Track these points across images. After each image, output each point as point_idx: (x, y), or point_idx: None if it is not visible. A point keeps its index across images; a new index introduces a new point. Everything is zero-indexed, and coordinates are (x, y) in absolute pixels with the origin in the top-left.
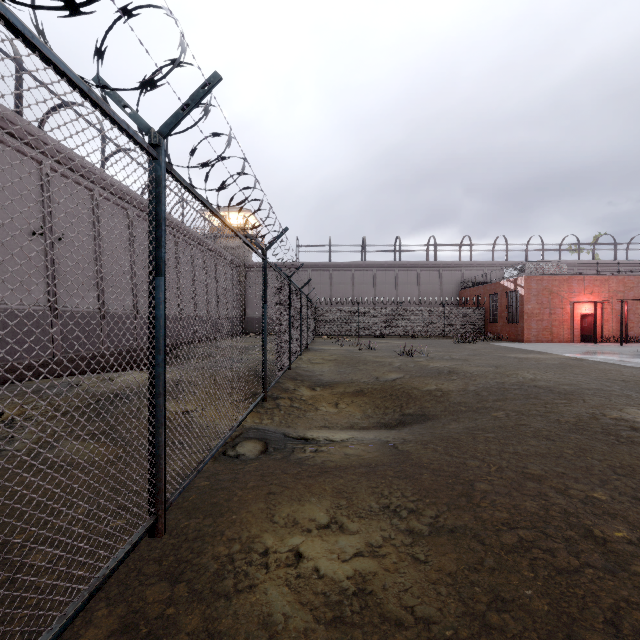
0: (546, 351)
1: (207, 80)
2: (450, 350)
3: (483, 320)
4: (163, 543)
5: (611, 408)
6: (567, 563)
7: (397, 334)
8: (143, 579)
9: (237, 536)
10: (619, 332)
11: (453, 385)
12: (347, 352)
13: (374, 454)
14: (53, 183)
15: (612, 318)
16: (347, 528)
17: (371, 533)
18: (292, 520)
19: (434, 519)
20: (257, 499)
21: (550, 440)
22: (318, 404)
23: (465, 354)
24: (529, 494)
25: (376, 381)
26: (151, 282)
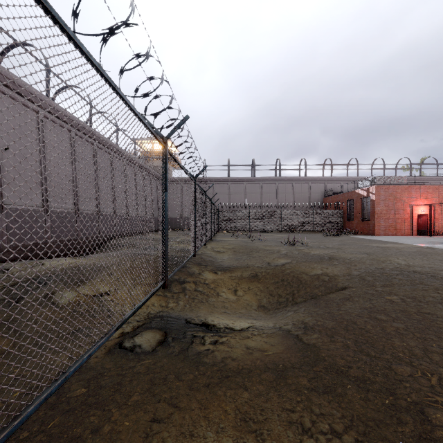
0: (398, 242)
1: None
2: (322, 241)
3: (342, 219)
4: None
5: None
6: None
7: (278, 230)
8: None
9: None
10: None
11: (337, 270)
12: (242, 242)
13: (278, 349)
14: (0, 102)
15: (441, 217)
16: None
17: None
18: None
19: None
20: (134, 433)
21: None
22: (219, 287)
23: (336, 244)
24: None
25: (268, 266)
26: None
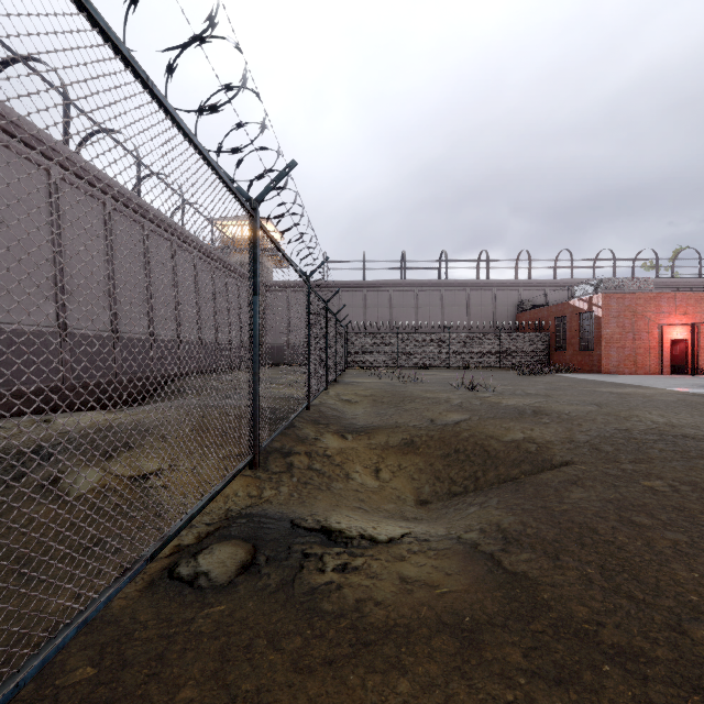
0: (643, 384)
1: None
2: (518, 383)
3: (547, 348)
4: None
5: None
6: None
7: (444, 365)
8: None
9: None
10: None
11: (549, 433)
12: (387, 386)
13: (460, 582)
14: None
15: None
16: None
17: None
18: None
19: None
20: None
21: None
22: (349, 461)
23: (541, 388)
24: None
25: (431, 425)
26: None
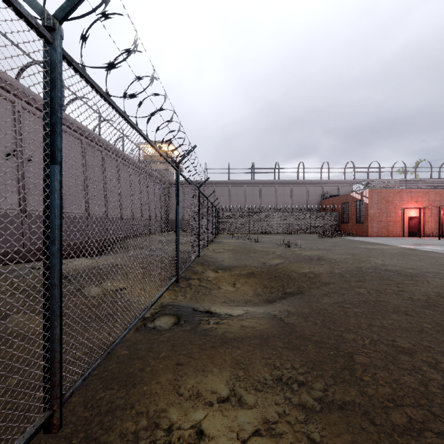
0: (386, 243)
1: None
2: (316, 242)
3: (338, 221)
4: (77, 417)
5: None
6: None
7: (277, 231)
8: None
9: (145, 410)
10: (436, 230)
11: (322, 269)
12: (241, 244)
13: (265, 326)
14: (24, 118)
15: (431, 220)
16: (245, 402)
17: (267, 408)
18: (196, 392)
19: (323, 393)
20: (167, 370)
21: (409, 315)
22: (220, 283)
23: (327, 245)
24: (405, 368)
25: (263, 265)
26: (46, 170)
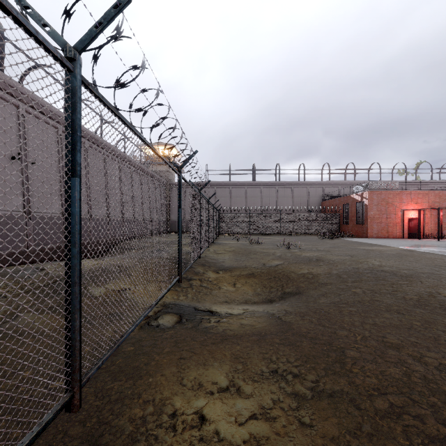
0: (385, 244)
1: (118, 1)
2: (316, 244)
3: (338, 222)
4: (89, 405)
5: (443, 288)
6: (437, 431)
7: (277, 232)
8: (67, 441)
9: (151, 399)
10: (436, 231)
11: (320, 270)
12: (242, 245)
13: (263, 324)
14: (28, 122)
15: (431, 221)
16: (243, 391)
17: (263, 396)
18: (198, 383)
19: (315, 383)
20: (170, 364)
21: (400, 314)
22: (221, 284)
23: (327, 247)
24: (391, 361)
25: (263, 266)
26: (67, 182)
